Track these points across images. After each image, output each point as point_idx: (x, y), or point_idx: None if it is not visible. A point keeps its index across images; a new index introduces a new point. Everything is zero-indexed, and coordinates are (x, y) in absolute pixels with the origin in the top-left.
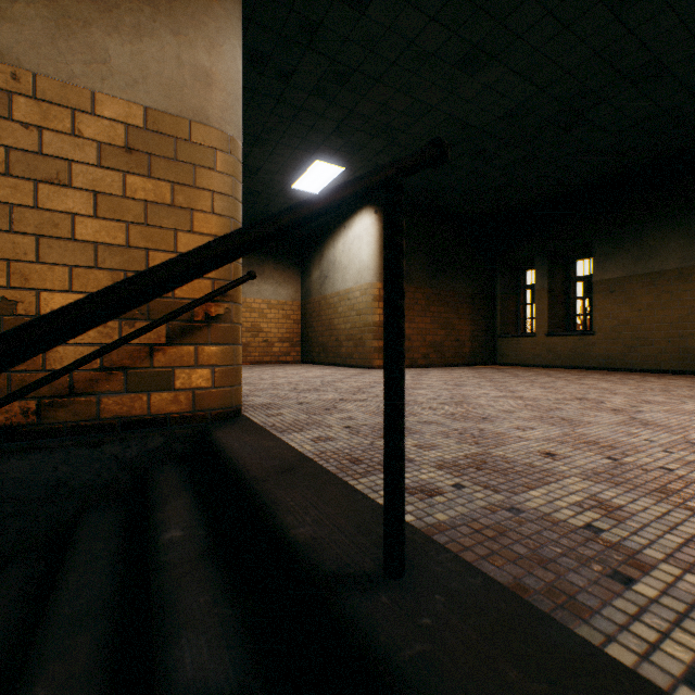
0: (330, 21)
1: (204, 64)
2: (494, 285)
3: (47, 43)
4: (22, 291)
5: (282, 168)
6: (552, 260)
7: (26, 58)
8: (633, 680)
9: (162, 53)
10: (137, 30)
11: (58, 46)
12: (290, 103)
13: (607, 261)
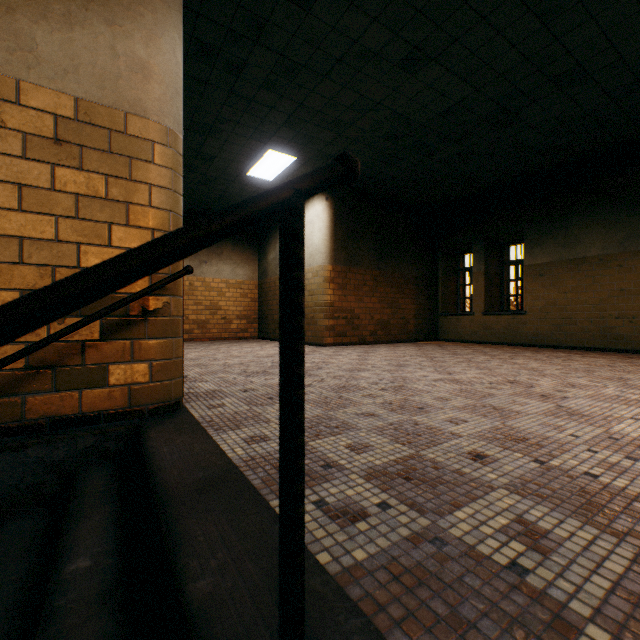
0: (277, 17)
1: (141, 56)
2: (436, 267)
3: None
4: None
5: (237, 156)
6: (488, 245)
7: None
8: None
9: (95, 43)
10: (67, 19)
11: None
12: (242, 95)
13: (537, 247)
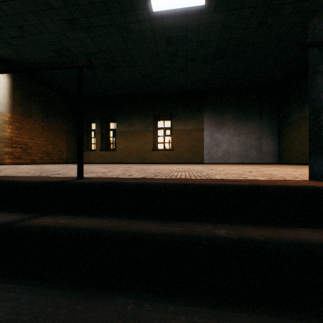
0: None
1: None
2: None
3: None
4: None
5: None
6: (102, 120)
7: None
8: (134, 178)
9: None
10: None
11: None
12: None
13: (121, 124)
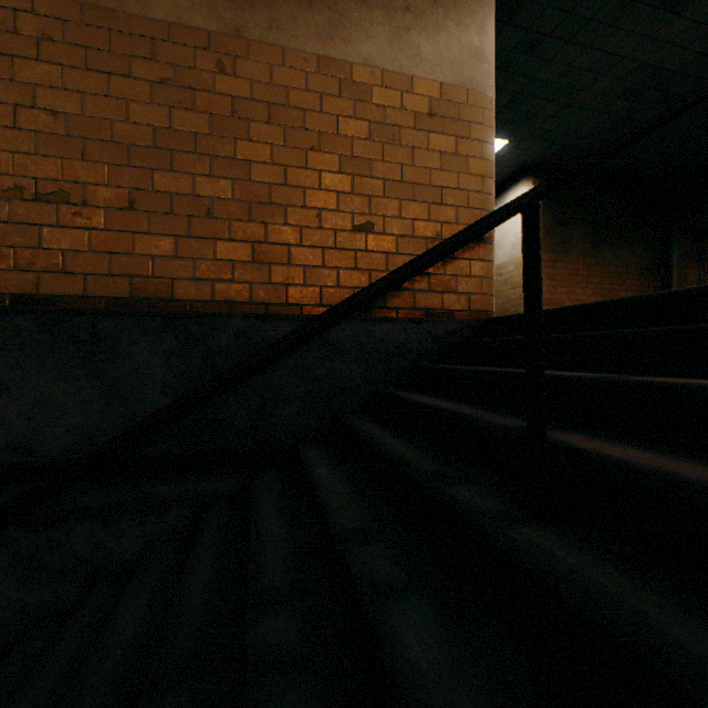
0: None
1: (475, 44)
2: (668, 253)
3: (388, 48)
4: (375, 217)
5: None
6: None
7: (377, 60)
8: None
9: (449, 41)
10: (435, 28)
11: (393, 49)
12: None
13: None
